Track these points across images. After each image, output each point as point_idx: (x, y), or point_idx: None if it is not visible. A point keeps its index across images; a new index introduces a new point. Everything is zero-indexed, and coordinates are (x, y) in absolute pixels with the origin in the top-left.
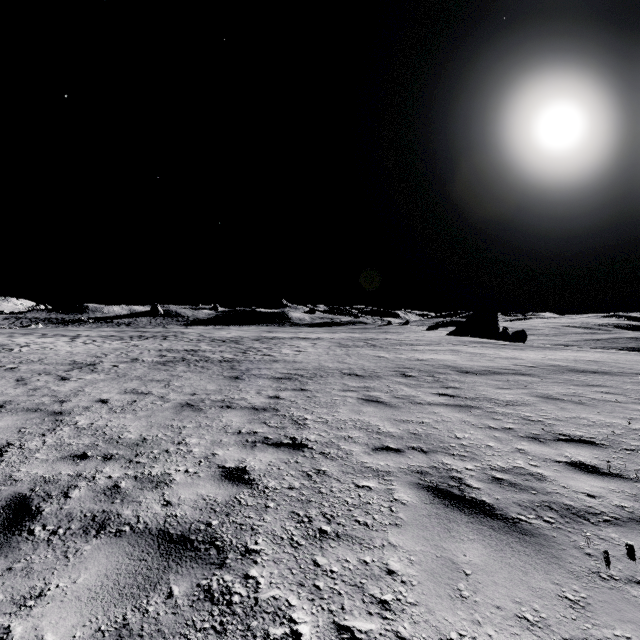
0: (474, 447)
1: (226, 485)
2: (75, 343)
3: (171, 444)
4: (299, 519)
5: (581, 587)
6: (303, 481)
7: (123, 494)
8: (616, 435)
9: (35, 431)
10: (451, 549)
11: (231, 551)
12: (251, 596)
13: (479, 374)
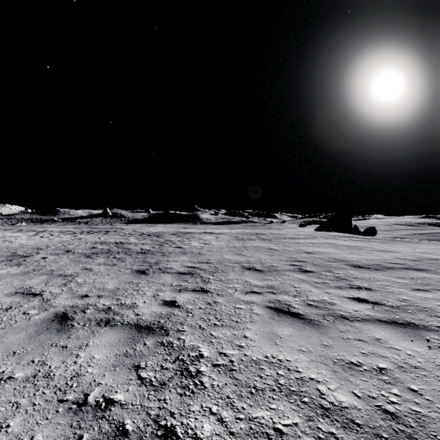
0: None
1: None
2: (34, 237)
3: None
4: None
5: None
6: None
7: None
8: None
9: None
10: None
11: None
12: None
13: (374, 269)
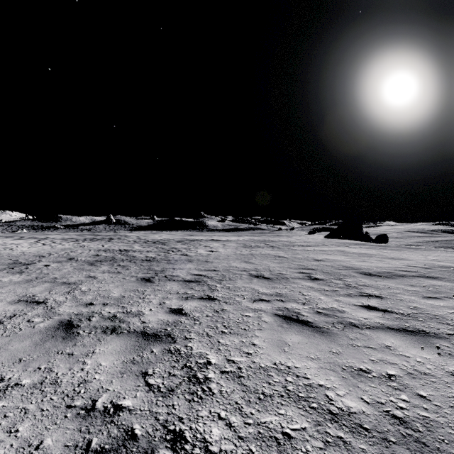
0: None
1: None
2: (36, 244)
3: None
4: None
5: None
6: None
7: None
8: None
9: None
10: None
11: None
12: None
13: (385, 277)
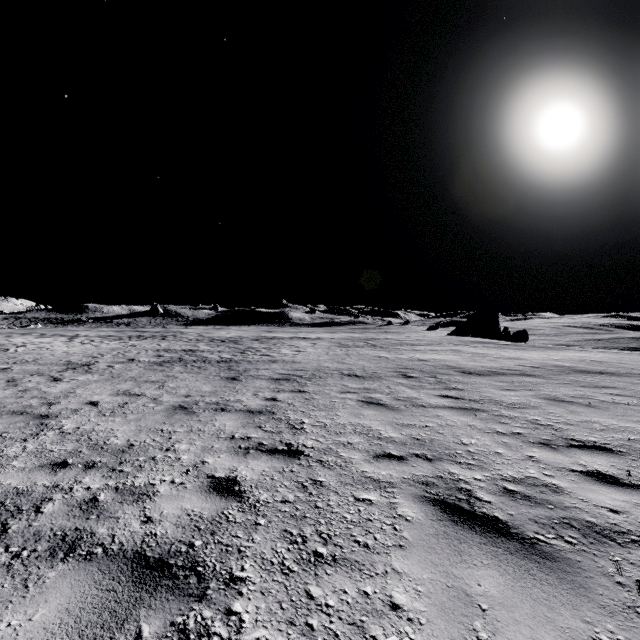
0: (482, 454)
1: (214, 498)
2: (72, 343)
3: (159, 451)
4: (292, 539)
5: (616, 626)
6: (298, 493)
7: (100, 508)
8: (632, 441)
9: (17, 436)
10: (463, 577)
11: (213, 579)
12: (233, 638)
13: (482, 375)
